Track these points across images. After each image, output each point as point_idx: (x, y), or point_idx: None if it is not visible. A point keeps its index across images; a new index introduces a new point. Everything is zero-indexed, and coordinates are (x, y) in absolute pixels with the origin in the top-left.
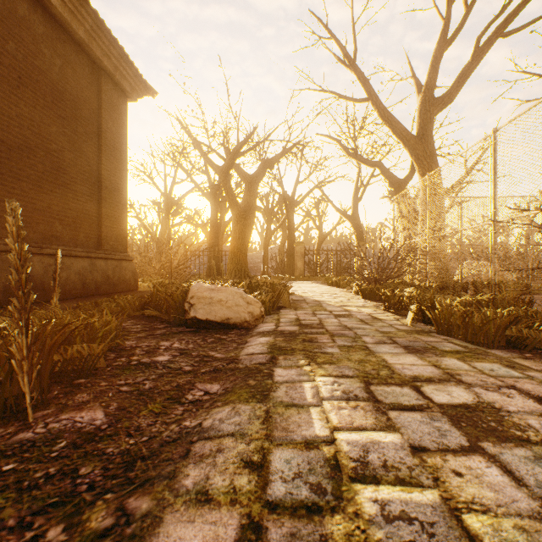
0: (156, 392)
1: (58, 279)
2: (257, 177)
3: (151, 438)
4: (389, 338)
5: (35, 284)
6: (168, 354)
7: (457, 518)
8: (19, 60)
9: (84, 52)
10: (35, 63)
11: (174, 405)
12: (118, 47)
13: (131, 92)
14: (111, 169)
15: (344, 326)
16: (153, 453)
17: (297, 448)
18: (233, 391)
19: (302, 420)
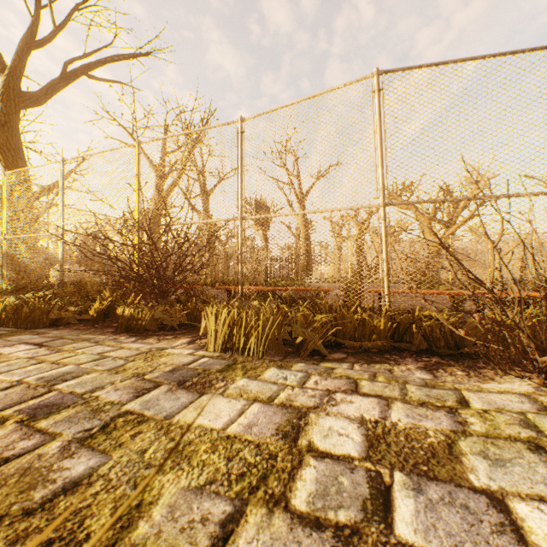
0: None
1: None
2: None
3: None
4: None
5: None
6: None
7: None
8: None
9: None
10: None
11: None
12: None
13: None
14: None
15: None
16: None
17: None
18: None
19: None
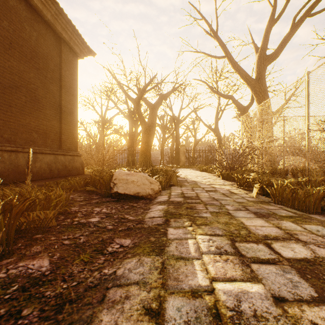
0: (87, 245)
1: (30, 167)
2: (156, 105)
3: (79, 283)
4: (243, 206)
5: (19, 170)
6: (98, 216)
7: None
8: (10, 32)
9: (51, 28)
10: (20, 34)
11: (98, 255)
12: (72, 25)
13: (80, 53)
14: (67, 100)
15: (212, 198)
16: (78, 297)
17: (186, 296)
18: (139, 246)
19: (188, 271)
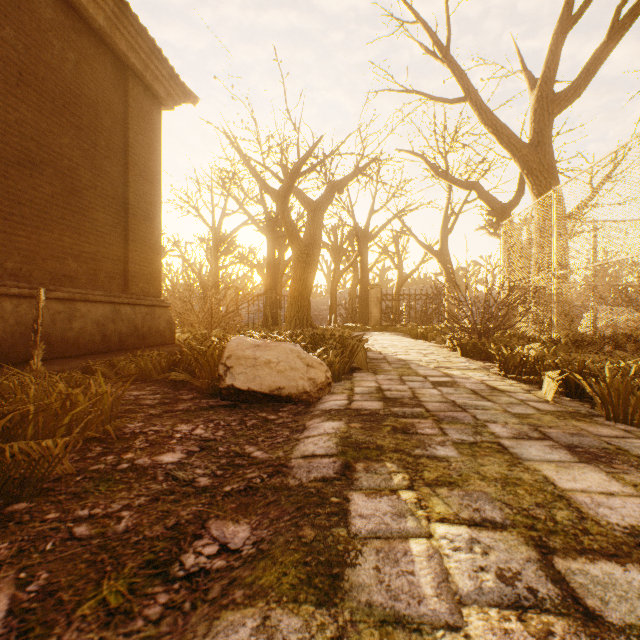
0: (131, 542)
1: (41, 330)
2: (322, 203)
3: None
4: (532, 427)
5: None
6: (181, 449)
7: None
8: (19, 51)
9: (106, 45)
10: (42, 56)
11: (152, 584)
12: (149, 39)
13: (166, 98)
14: (141, 193)
15: (451, 402)
16: None
17: None
18: (270, 556)
19: None
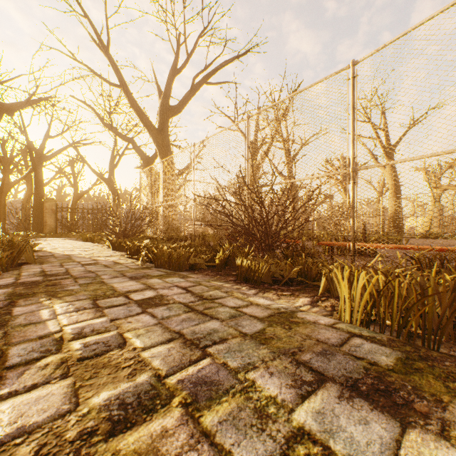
0: None
1: None
2: None
3: None
4: (122, 274)
5: None
6: None
7: (122, 335)
8: None
9: None
10: None
11: None
12: None
13: None
14: None
15: (89, 271)
16: None
17: (33, 341)
18: None
19: (39, 328)
